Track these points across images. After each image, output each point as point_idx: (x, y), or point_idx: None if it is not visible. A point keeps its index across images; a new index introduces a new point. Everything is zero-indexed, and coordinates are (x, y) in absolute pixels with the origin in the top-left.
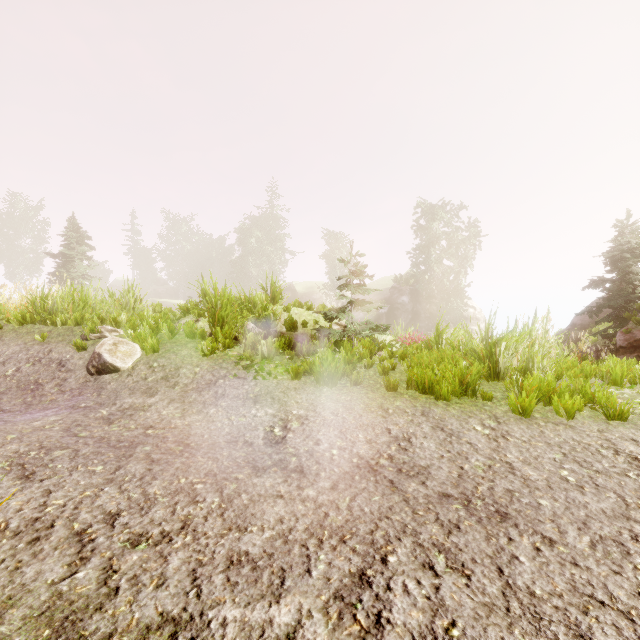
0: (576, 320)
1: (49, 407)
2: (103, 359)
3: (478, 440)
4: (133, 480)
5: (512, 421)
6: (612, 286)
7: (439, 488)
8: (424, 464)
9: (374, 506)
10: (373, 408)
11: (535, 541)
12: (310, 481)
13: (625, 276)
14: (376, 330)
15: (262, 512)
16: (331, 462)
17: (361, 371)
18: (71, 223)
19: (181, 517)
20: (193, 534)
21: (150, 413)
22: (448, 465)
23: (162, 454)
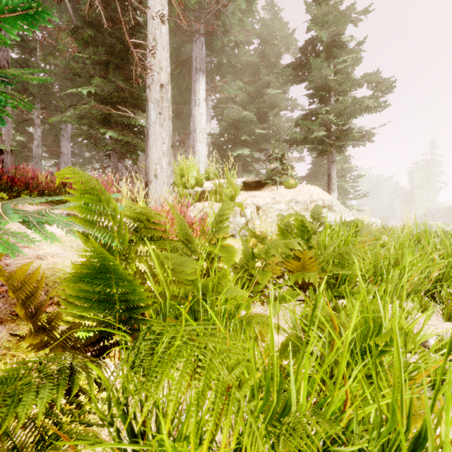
0: None
1: None
2: None
3: None
4: None
5: None
6: None
7: None
8: None
9: None
10: None
11: None
12: None
13: None
14: None
15: None
16: None
17: None
18: None
19: None
20: None
21: None
22: None
23: None
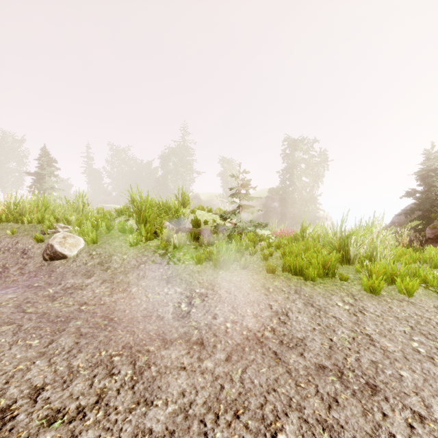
0: (395, 219)
1: (10, 286)
2: (54, 249)
3: (341, 314)
4: (62, 353)
5: (365, 298)
6: (421, 195)
7: (315, 359)
8: (300, 336)
9: (262, 378)
10: (257, 287)
11: (406, 417)
12: (208, 353)
13: (430, 188)
14: (258, 227)
15: (167, 385)
16: (225, 334)
17: (247, 257)
18: (43, 151)
19: (97, 390)
20: (105, 409)
21: (86, 291)
22: (320, 337)
23: (90, 328)
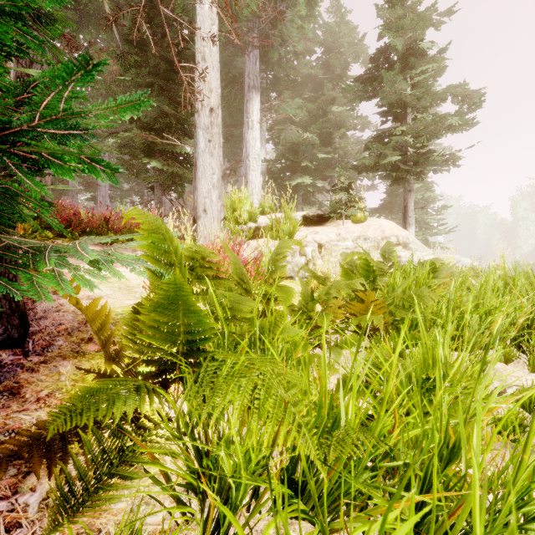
0: None
1: None
2: None
3: None
4: None
5: None
6: None
7: None
8: None
9: None
10: None
11: None
12: None
13: None
14: None
15: None
16: None
17: None
18: None
19: None
20: None
21: None
22: None
23: None
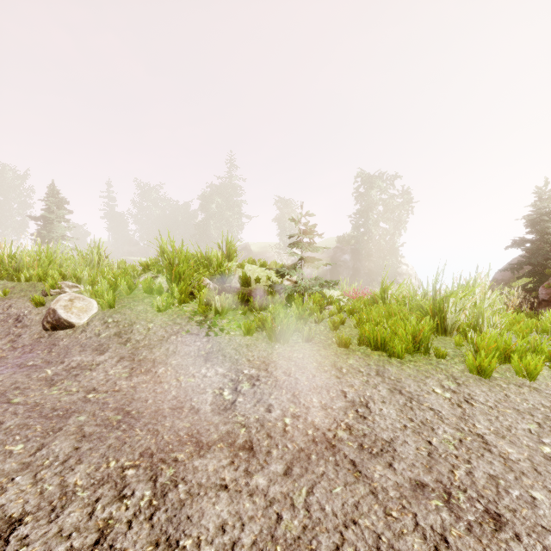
0: (497, 276)
1: None
2: (58, 315)
3: (440, 405)
4: (54, 464)
5: (472, 382)
6: (532, 246)
7: (409, 473)
8: (387, 437)
9: (336, 503)
10: (326, 367)
11: None
12: (260, 463)
13: (544, 237)
14: (325, 286)
15: (200, 513)
16: (284, 435)
17: (312, 326)
18: (51, 189)
19: (99, 523)
20: None
21: (96, 373)
22: (414, 439)
23: (96, 426)
